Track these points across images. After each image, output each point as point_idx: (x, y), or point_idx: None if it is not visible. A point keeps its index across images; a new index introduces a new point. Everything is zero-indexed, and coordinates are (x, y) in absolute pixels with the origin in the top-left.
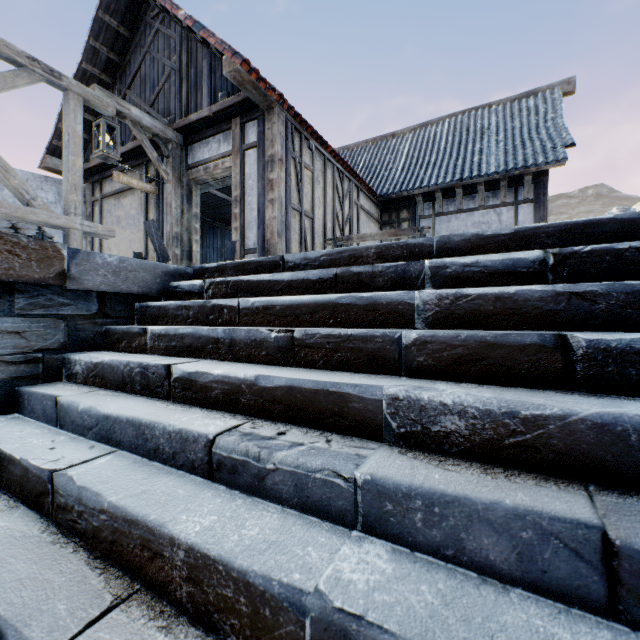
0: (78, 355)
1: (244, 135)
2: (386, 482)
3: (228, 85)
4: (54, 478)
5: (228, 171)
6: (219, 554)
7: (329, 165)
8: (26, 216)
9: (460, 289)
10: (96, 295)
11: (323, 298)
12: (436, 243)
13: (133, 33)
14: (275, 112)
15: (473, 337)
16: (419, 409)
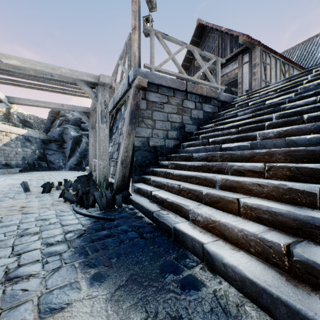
0: (221, 112)
1: (242, 60)
2: (298, 92)
3: (237, 45)
4: (237, 114)
5: (235, 74)
6: (272, 103)
7: (278, 61)
8: (214, 86)
9: (319, 71)
10: (220, 102)
11: (283, 85)
12: (318, 67)
13: (200, 40)
14: (256, 48)
15: (319, 76)
16: (305, 87)
